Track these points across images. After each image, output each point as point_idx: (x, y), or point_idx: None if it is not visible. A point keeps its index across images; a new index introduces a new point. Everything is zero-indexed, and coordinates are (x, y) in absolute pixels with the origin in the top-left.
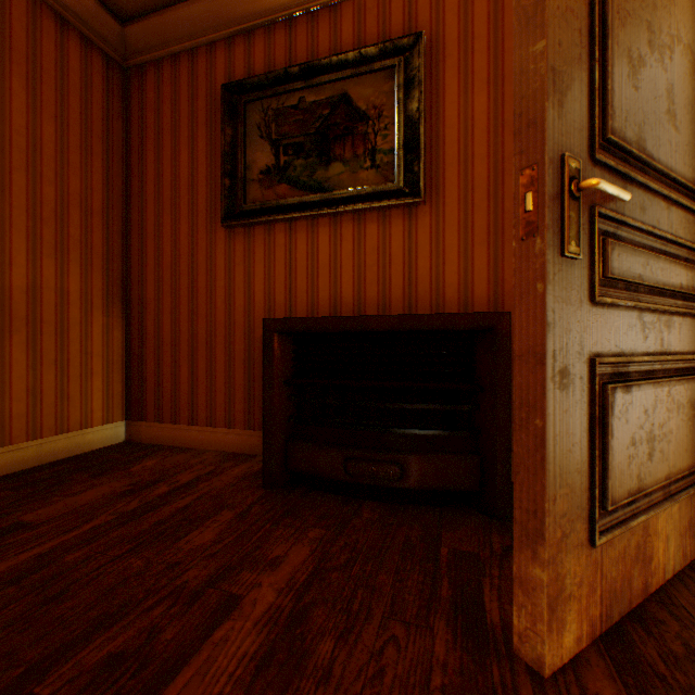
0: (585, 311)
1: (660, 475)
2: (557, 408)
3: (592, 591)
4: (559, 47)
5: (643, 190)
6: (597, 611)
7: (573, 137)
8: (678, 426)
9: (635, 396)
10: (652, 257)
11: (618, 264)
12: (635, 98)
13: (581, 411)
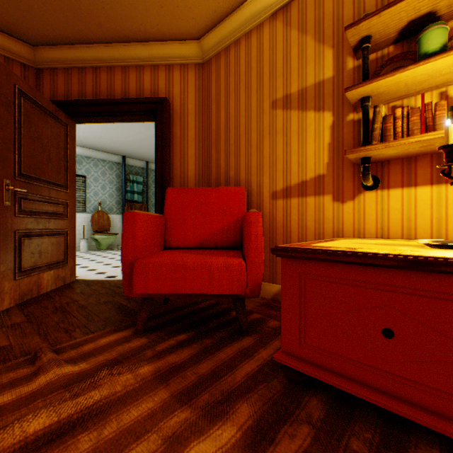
0: (14, 218)
1: (46, 262)
2: (3, 244)
3: (17, 292)
4: (4, 151)
5: (39, 185)
6: (19, 297)
7: (9, 173)
8: (54, 249)
9: (35, 241)
10: (42, 204)
11: (27, 206)
12: (35, 161)
13: (12, 244)
